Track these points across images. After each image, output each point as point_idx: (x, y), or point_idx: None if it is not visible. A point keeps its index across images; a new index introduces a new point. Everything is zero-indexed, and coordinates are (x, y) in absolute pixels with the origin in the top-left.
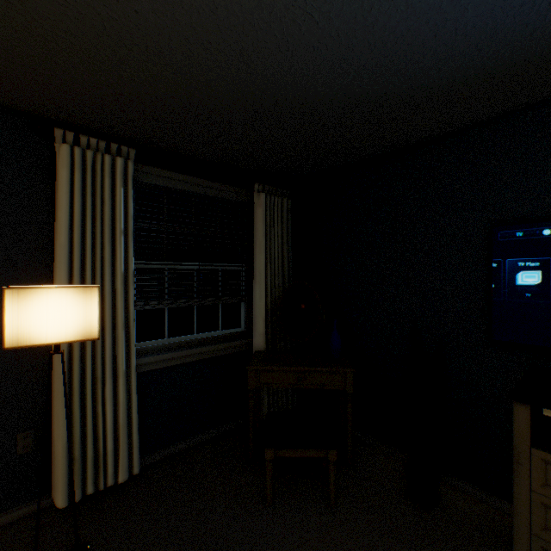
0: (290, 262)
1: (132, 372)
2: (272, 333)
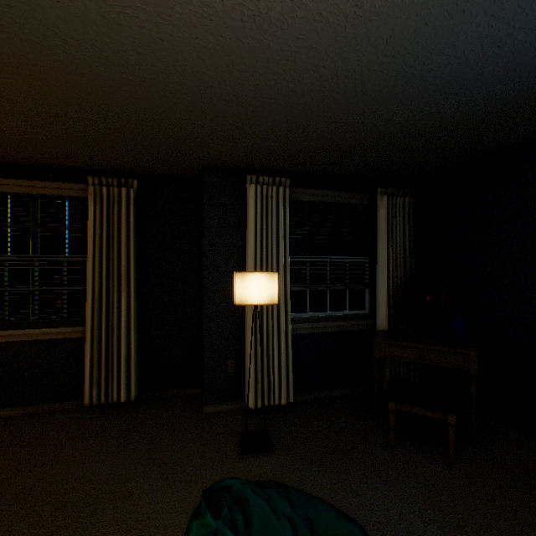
0: (411, 254)
1: (288, 332)
2: (393, 316)
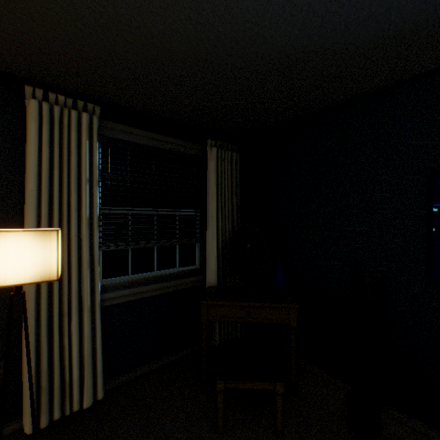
0: (239, 208)
1: (96, 307)
2: (223, 270)
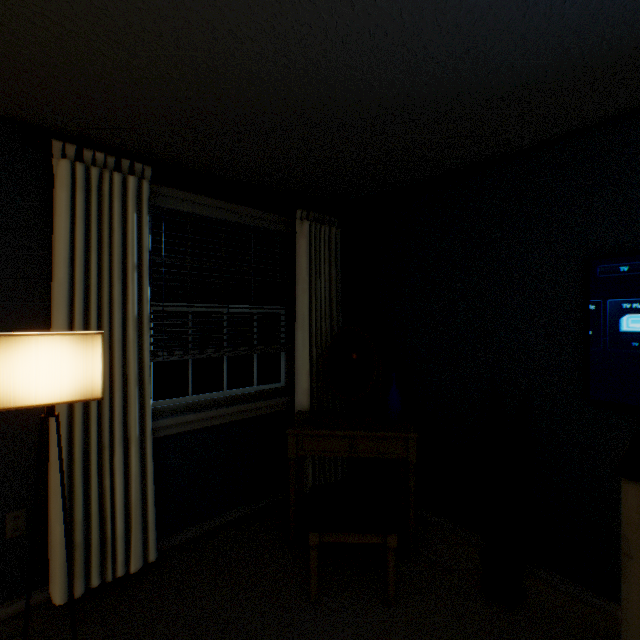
0: (339, 303)
1: (147, 437)
2: (318, 389)
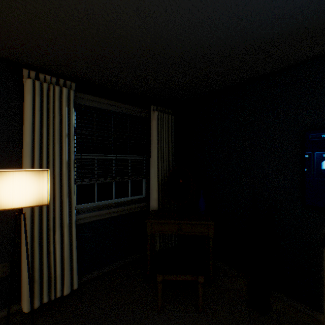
0: (173, 154)
1: (72, 224)
2: (162, 199)
